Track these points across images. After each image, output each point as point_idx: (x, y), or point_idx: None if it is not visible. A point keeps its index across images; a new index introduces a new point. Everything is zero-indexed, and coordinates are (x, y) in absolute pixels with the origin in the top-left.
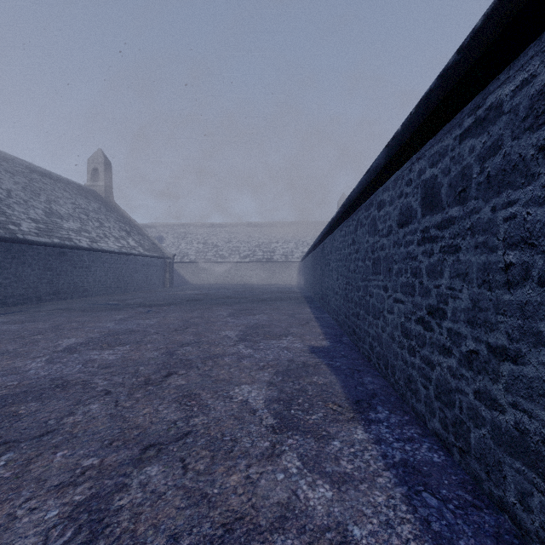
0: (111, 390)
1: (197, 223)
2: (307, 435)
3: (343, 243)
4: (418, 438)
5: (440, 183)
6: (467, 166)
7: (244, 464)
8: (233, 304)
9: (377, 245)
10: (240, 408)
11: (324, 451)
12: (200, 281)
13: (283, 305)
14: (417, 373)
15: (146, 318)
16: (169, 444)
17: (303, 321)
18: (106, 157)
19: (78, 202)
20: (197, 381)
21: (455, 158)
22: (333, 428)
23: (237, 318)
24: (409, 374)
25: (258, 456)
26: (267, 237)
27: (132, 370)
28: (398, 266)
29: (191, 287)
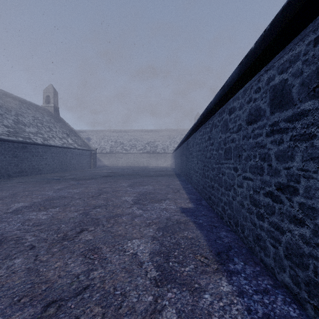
0: (35, 245)
1: (111, 130)
2: (183, 288)
3: (201, 140)
4: (272, 289)
5: (291, 84)
6: None
7: None
8: (131, 178)
9: (228, 139)
10: (130, 261)
11: (198, 306)
12: (112, 164)
13: (162, 179)
14: (266, 234)
15: (75, 188)
16: (69, 299)
17: (175, 190)
18: (55, 89)
19: (36, 116)
20: (101, 236)
21: (308, 60)
22: (203, 280)
23: (133, 188)
24: (257, 233)
25: (142, 312)
26: (153, 138)
27: (56, 227)
28: (247, 153)
29: (106, 168)
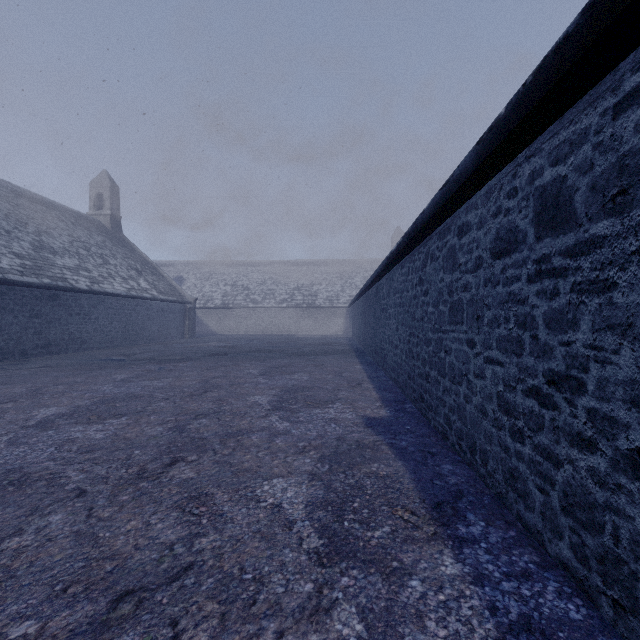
0: (86, 489)
1: (224, 261)
2: (370, 568)
3: (405, 284)
4: (537, 571)
5: (573, 187)
6: (632, 152)
7: (273, 630)
8: (266, 359)
9: (458, 284)
10: (270, 518)
11: (399, 601)
12: (228, 330)
13: (327, 360)
14: (527, 468)
15: (156, 378)
16: (158, 589)
17: (354, 382)
18: (113, 181)
19: (77, 234)
20: (212, 472)
21: (603, 144)
22: (408, 555)
23: (270, 378)
24: (512, 467)
25: (295, 611)
26: (308, 277)
27: (123, 454)
28: (492, 313)
29: (216, 338)
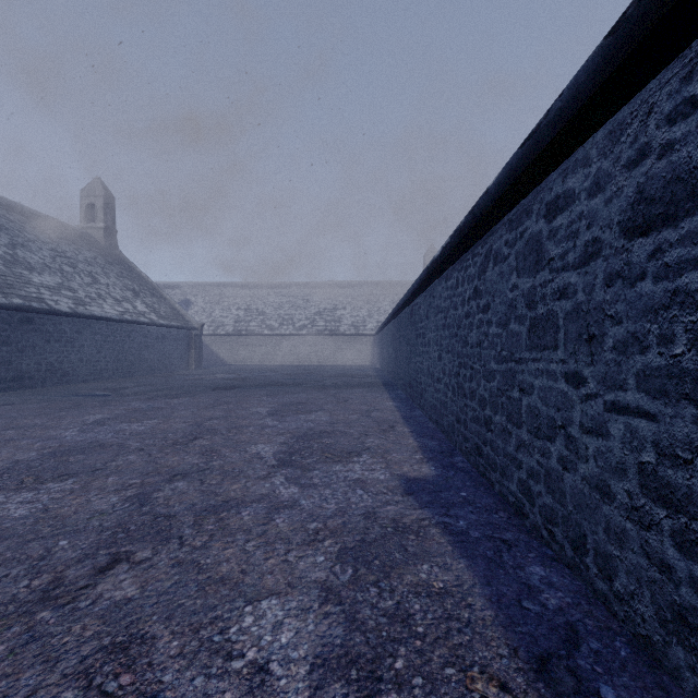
0: None
1: (236, 283)
2: None
3: (452, 299)
4: None
5: None
6: None
7: None
8: (280, 394)
9: (546, 290)
10: None
11: None
12: (240, 360)
13: (352, 395)
14: None
15: (138, 419)
16: None
17: (385, 424)
18: (107, 189)
19: (62, 248)
20: (166, 585)
21: None
22: None
23: (281, 420)
24: (681, 603)
25: None
26: (331, 301)
27: (39, 548)
28: (626, 329)
29: (226, 369)
